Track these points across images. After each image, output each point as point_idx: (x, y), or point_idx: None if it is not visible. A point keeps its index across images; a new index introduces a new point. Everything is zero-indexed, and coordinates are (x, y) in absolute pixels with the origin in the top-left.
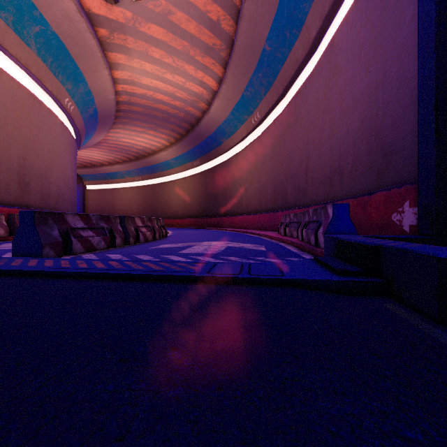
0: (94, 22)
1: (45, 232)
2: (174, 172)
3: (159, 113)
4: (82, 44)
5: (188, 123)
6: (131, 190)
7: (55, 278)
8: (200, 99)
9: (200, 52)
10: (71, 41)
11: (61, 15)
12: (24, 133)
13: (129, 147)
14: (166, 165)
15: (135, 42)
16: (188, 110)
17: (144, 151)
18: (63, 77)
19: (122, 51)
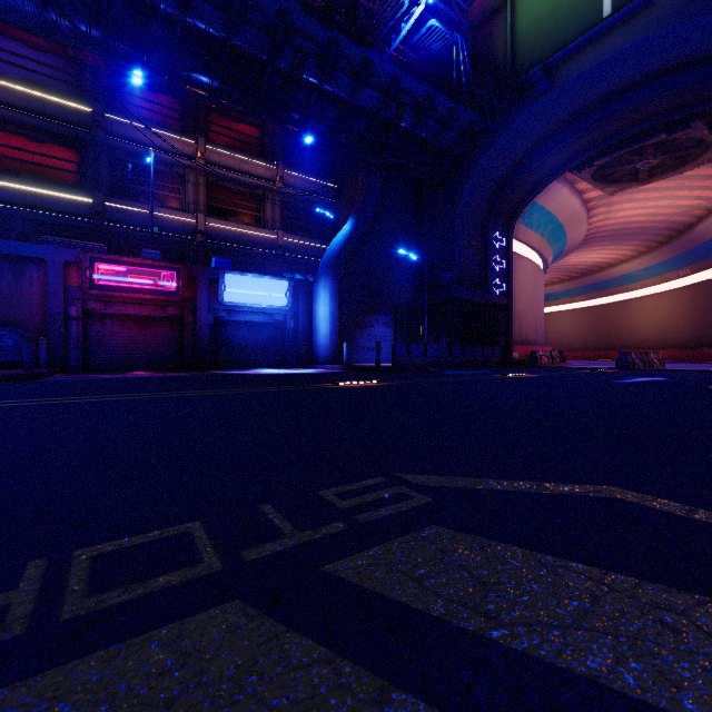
0: (588, 202)
1: (628, 360)
2: (642, 287)
3: (629, 230)
4: (575, 219)
5: (671, 231)
6: (569, 314)
7: (657, 371)
8: (695, 208)
9: (698, 181)
10: (568, 221)
11: (568, 213)
12: (536, 296)
13: (575, 265)
14: (627, 279)
15: (620, 197)
16: (675, 219)
17: (594, 266)
18: (553, 244)
19: (604, 206)
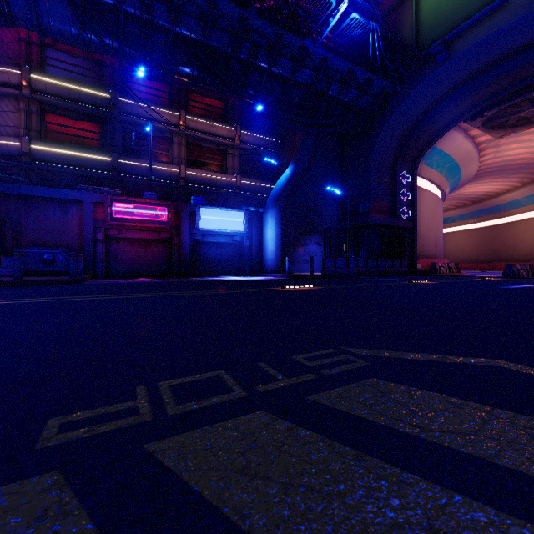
0: (479, 144)
1: (514, 270)
2: (526, 211)
3: (515, 166)
4: (468, 159)
5: None
6: (463, 233)
7: None
8: None
9: None
10: (462, 161)
11: (463, 154)
12: (436, 220)
13: (468, 194)
14: (513, 205)
15: (507, 139)
16: None
17: (484, 195)
18: (450, 178)
19: (493, 147)
